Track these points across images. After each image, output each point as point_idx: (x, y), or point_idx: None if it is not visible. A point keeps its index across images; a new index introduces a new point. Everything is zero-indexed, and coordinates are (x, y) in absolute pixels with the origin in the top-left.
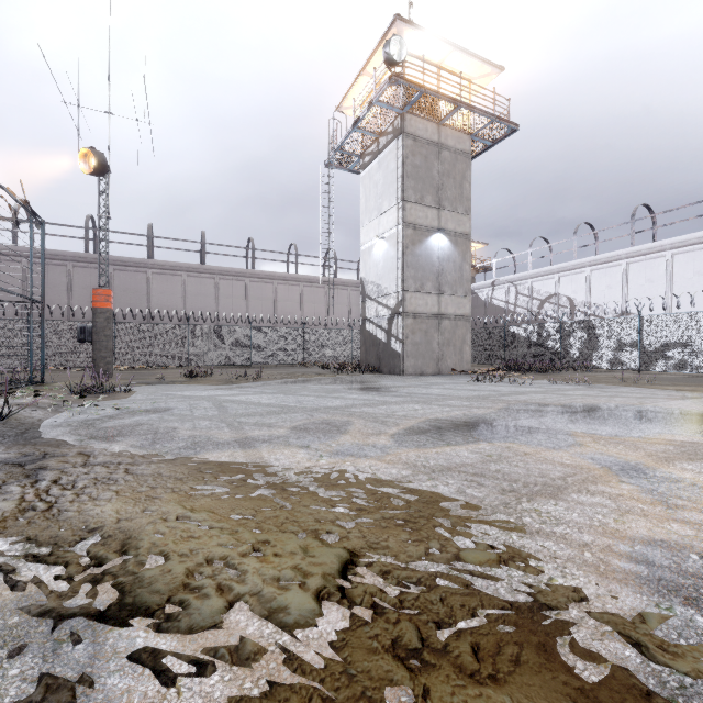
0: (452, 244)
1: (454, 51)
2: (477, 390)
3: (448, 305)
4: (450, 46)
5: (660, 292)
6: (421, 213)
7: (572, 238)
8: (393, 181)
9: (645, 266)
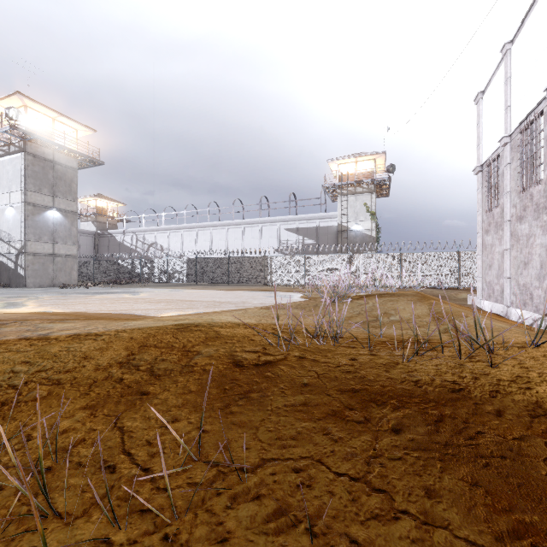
0: (63, 216)
1: (62, 116)
2: (51, 291)
3: (61, 249)
4: (59, 114)
5: (194, 247)
6: (40, 198)
7: (163, 214)
8: (19, 176)
9: (189, 234)
